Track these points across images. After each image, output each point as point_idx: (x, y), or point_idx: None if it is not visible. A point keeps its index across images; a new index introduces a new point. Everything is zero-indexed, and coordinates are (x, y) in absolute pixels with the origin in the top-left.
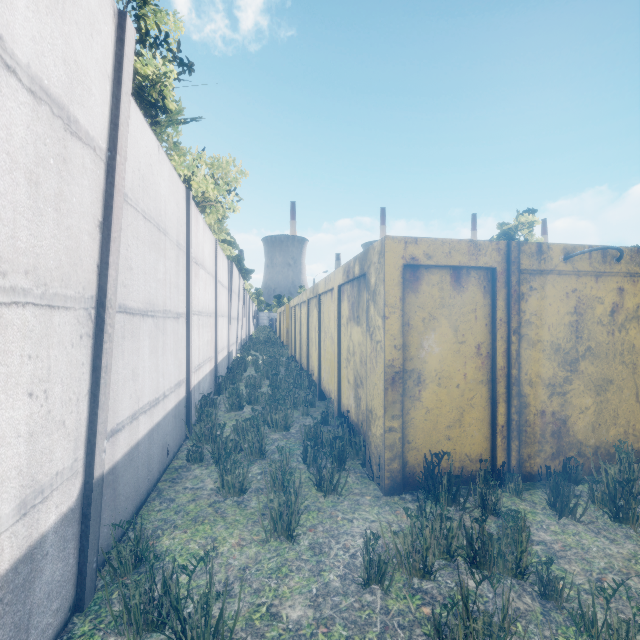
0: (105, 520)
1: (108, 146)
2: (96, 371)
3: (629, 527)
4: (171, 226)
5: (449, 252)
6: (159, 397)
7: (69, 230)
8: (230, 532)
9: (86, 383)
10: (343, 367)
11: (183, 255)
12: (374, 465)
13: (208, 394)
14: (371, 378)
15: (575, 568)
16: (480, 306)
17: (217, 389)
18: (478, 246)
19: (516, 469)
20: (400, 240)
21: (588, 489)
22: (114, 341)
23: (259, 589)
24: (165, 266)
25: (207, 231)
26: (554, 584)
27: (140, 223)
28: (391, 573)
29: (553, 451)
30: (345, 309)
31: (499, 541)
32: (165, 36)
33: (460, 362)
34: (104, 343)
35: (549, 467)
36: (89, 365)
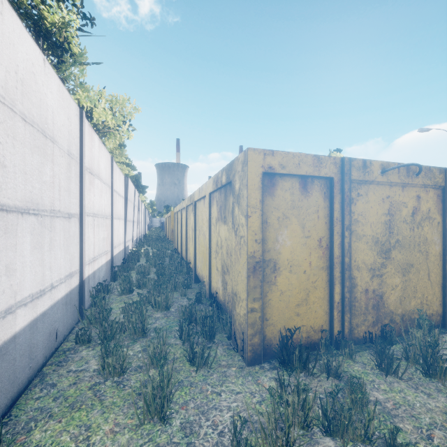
0: None
1: None
2: None
3: (437, 381)
4: (61, 136)
5: (298, 164)
6: (45, 289)
7: None
8: (105, 417)
9: None
10: (213, 257)
11: (76, 164)
12: (238, 339)
13: (103, 281)
14: (236, 267)
15: (408, 426)
16: (321, 208)
17: (113, 276)
18: (320, 160)
19: (348, 336)
20: (260, 152)
21: (403, 350)
22: None
23: None
24: (53, 170)
25: (103, 149)
26: None
27: (18, 124)
28: None
29: (374, 320)
30: (214, 212)
31: (349, 411)
32: None
33: (306, 253)
34: None
35: (371, 332)
36: None
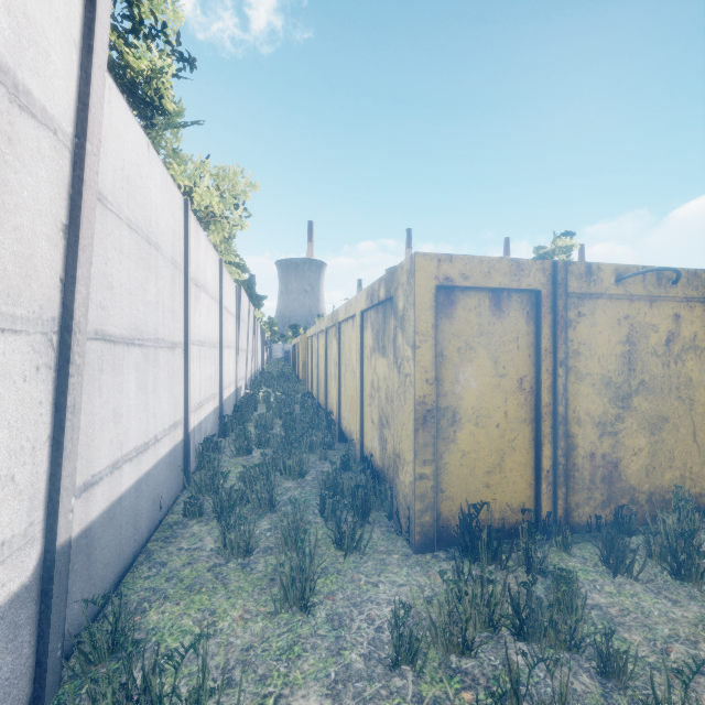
0: (75, 594)
1: (75, 131)
2: (60, 411)
3: (692, 585)
4: (165, 240)
5: (488, 272)
6: (149, 441)
7: (18, 231)
8: (232, 603)
9: (46, 427)
10: (366, 404)
11: (180, 275)
12: (402, 518)
13: (211, 436)
14: (399, 417)
15: (636, 637)
16: (523, 334)
17: (222, 430)
18: (521, 265)
19: (563, 520)
20: (432, 257)
21: (644, 542)
22: (88, 374)
23: (265, 675)
24: (157, 286)
25: (210, 249)
26: (616, 659)
27: (124, 233)
28: (424, 649)
29: (604, 498)
30: (368, 338)
31: (550, 608)
32: (162, 26)
33: (500, 398)
34: (70, 376)
35: (599, 517)
36: (50, 404)
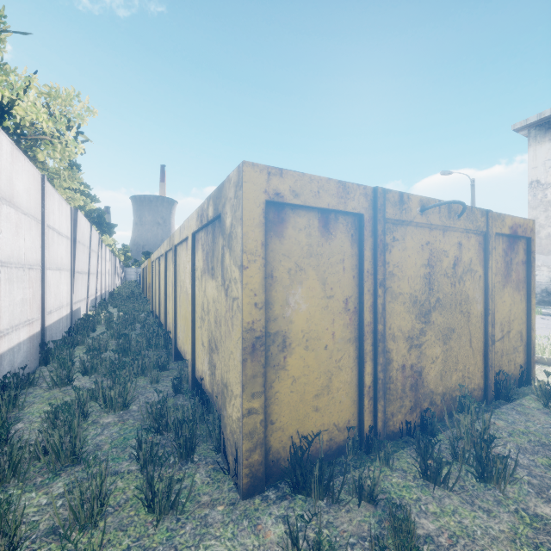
0: None
1: None
2: None
3: (494, 486)
4: None
5: (318, 191)
6: None
7: None
8: None
9: None
10: (197, 327)
11: None
12: (230, 455)
13: (20, 368)
14: (226, 344)
15: None
16: (348, 256)
17: (44, 358)
18: (347, 188)
19: (382, 431)
20: (262, 169)
21: (449, 445)
22: None
23: None
24: None
25: (22, 160)
26: None
27: None
28: None
29: (412, 404)
30: (199, 260)
31: None
32: None
33: (328, 319)
34: None
35: (409, 422)
36: None
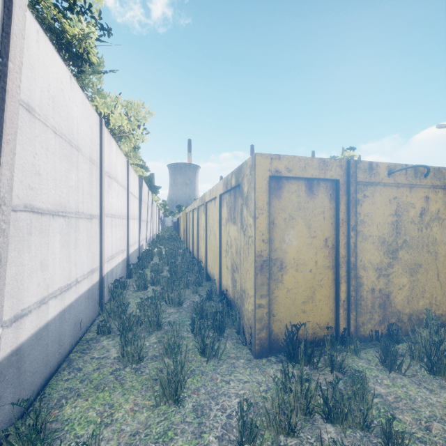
0: (7, 398)
1: None
2: None
3: (441, 378)
4: (84, 144)
5: (304, 167)
6: (71, 283)
7: None
8: (126, 398)
9: None
10: (223, 256)
11: (96, 169)
12: (246, 333)
13: (120, 278)
14: (244, 265)
15: (407, 418)
16: (327, 209)
17: (128, 274)
18: (326, 163)
19: (354, 333)
20: (267, 156)
21: (408, 348)
22: (18, 236)
23: None
24: (78, 176)
25: (120, 153)
26: (396, 437)
27: (50, 136)
28: (261, 431)
29: (380, 318)
30: (224, 212)
31: (349, 400)
32: (89, 6)
33: (312, 252)
34: None
35: (377, 331)
36: None
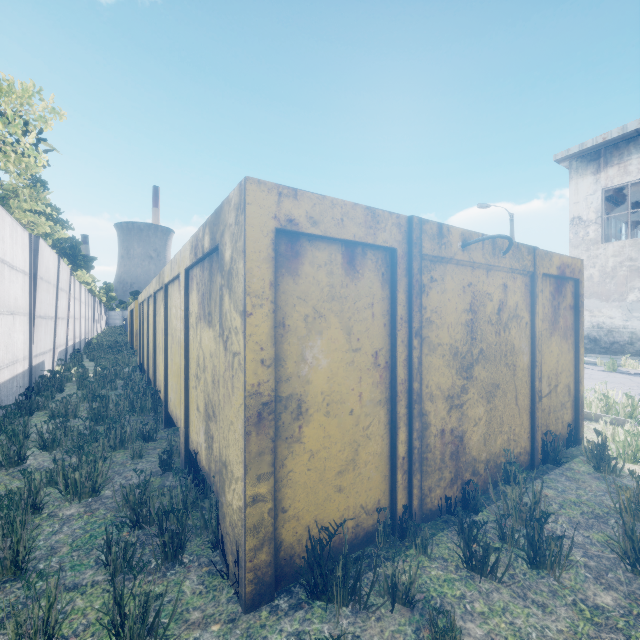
0: None
1: None
2: None
3: (547, 573)
4: None
5: (341, 219)
6: None
7: None
8: None
9: None
10: (192, 387)
11: None
12: (230, 554)
13: None
14: (225, 412)
15: None
16: (378, 299)
17: None
18: (377, 217)
19: (418, 511)
20: (271, 188)
21: (496, 524)
22: None
23: None
24: None
25: None
26: None
27: None
28: None
29: (452, 476)
30: (194, 303)
31: None
32: None
33: (354, 378)
34: None
35: (449, 498)
36: None
